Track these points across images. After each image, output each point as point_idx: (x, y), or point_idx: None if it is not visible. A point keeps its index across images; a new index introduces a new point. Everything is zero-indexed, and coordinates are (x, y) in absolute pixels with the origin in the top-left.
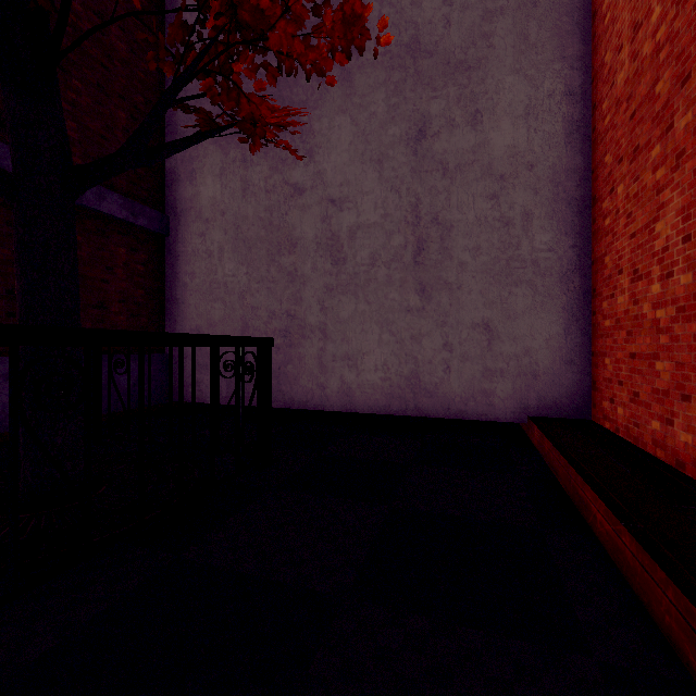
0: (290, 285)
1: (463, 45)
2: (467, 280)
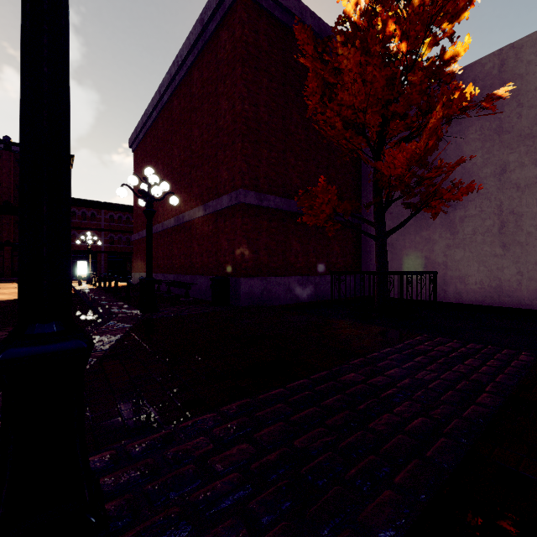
0: (427, 244)
1: (529, 126)
2: (532, 240)
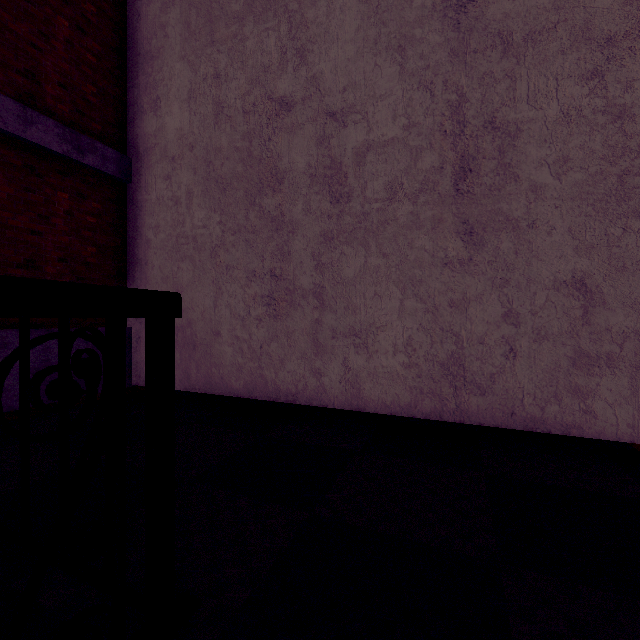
0: (275, 235)
1: None
2: (544, 212)
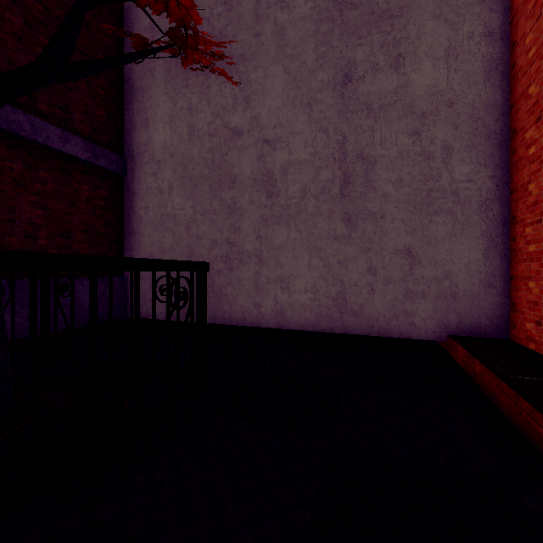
0: (230, 216)
1: None
2: (389, 209)
